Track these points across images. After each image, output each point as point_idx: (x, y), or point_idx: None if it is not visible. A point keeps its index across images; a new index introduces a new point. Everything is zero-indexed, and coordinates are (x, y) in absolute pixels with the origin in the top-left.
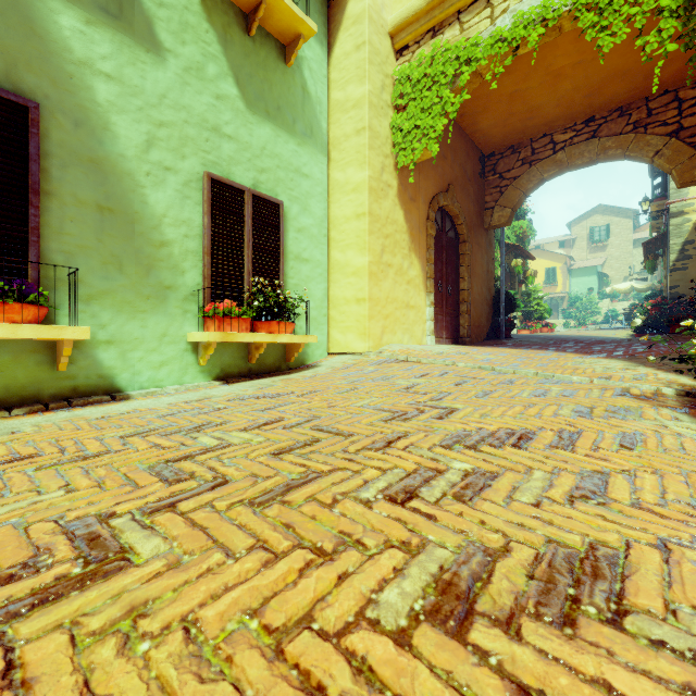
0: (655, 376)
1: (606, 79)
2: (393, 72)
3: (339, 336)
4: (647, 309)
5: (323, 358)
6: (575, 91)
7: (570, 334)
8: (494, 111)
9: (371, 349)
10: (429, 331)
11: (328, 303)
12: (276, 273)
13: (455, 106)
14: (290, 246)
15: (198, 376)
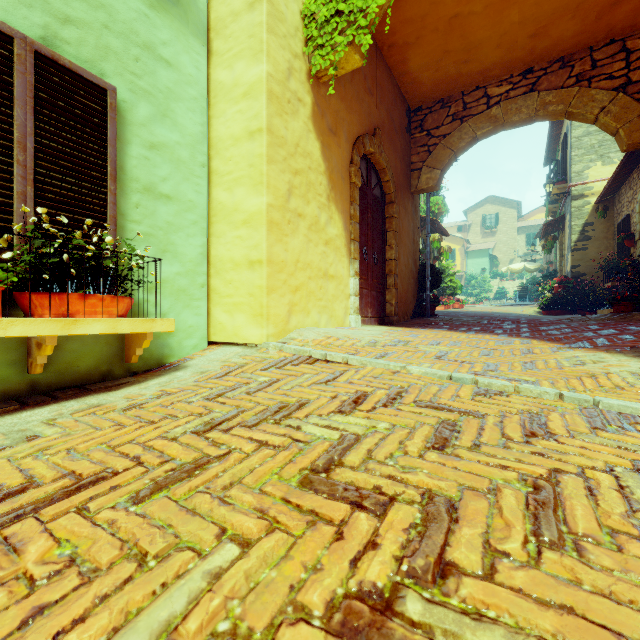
0: None
1: (556, 13)
2: None
3: (225, 317)
4: (552, 287)
5: (199, 351)
6: (521, 27)
7: (483, 310)
8: (427, 45)
9: (271, 338)
10: (352, 309)
11: (209, 268)
12: (99, 209)
13: None
14: (134, 168)
15: None
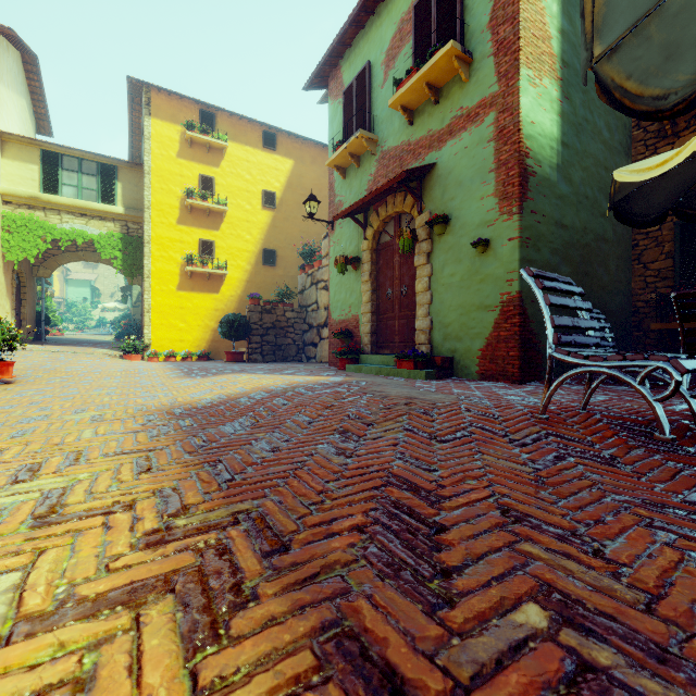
0: (116, 353)
1: None
2: (2, 211)
3: None
4: (122, 326)
5: None
6: None
7: (79, 338)
8: None
9: None
10: None
11: None
12: None
13: (44, 247)
14: None
15: None
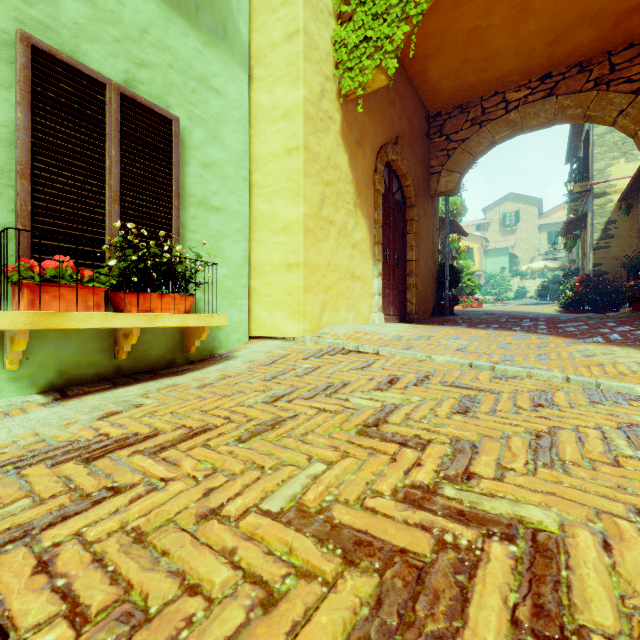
0: None
1: (574, 22)
2: None
3: (264, 314)
4: (573, 285)
5: (242, 344)
6: (538, 36)
7: (502, 309)
8: (447, 56)
9: (307, 333)
10: (377, 307)
11: (250, 271)
12: (166, 221)
13: (420, 5)
14: (191, 185)
15: (5, 388)
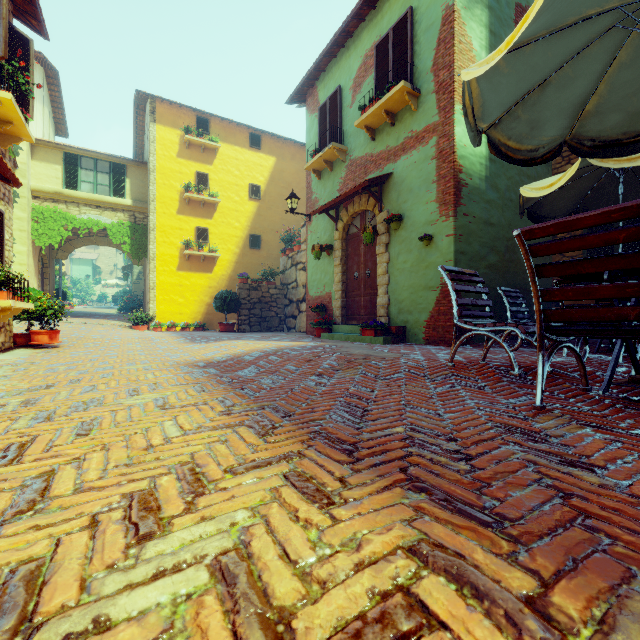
0: (126, 324)
1: None
2: (32, 204)
3: None
4: (125, 300)
5: None
6: None
7: (88, 311)
8: None
9: None
10: None
11: None
12: None
13: (66, 235)
14: None
15: None
